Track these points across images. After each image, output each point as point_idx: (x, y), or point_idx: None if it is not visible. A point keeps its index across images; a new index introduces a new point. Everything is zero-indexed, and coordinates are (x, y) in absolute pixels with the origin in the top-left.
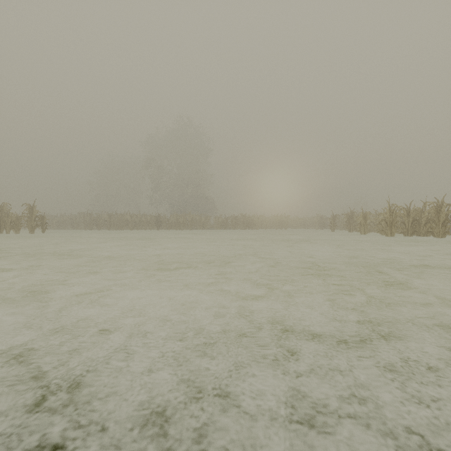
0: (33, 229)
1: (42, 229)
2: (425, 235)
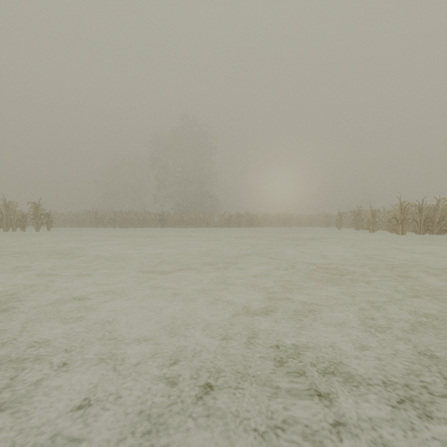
0: (38, 227)
1: (47, 227)
2: (438, 233)
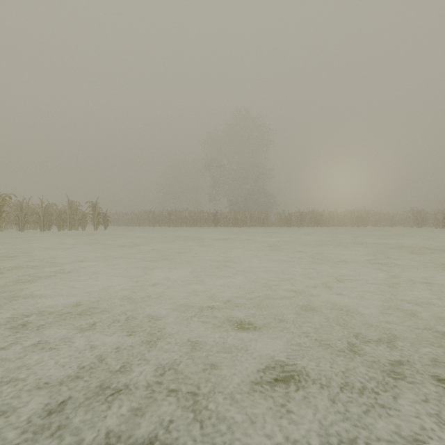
0: (96, 226)
1: (104, 226)
2: None
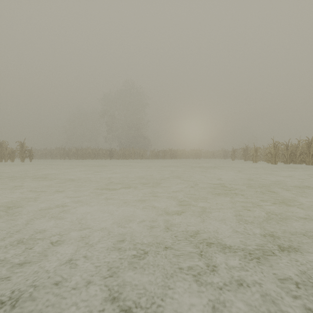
0: (23, 159)
1: (30, 159)
2: (299, 163)
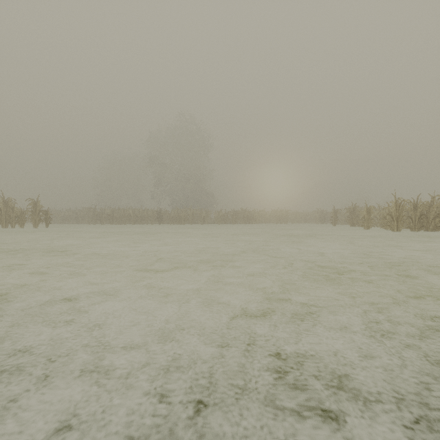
0: (37, 223)
1: (46, 223)
2: (433, 229)
